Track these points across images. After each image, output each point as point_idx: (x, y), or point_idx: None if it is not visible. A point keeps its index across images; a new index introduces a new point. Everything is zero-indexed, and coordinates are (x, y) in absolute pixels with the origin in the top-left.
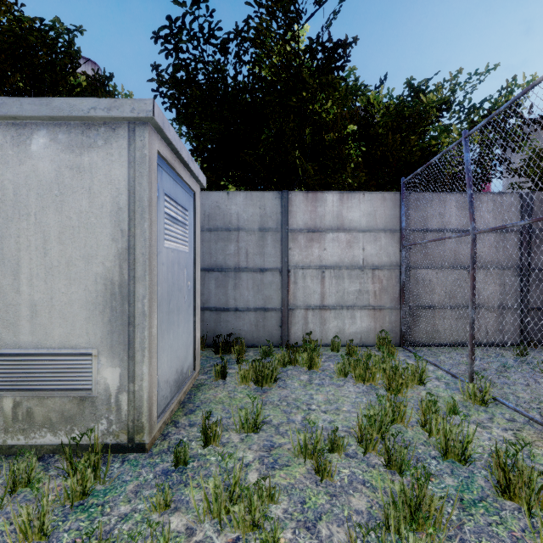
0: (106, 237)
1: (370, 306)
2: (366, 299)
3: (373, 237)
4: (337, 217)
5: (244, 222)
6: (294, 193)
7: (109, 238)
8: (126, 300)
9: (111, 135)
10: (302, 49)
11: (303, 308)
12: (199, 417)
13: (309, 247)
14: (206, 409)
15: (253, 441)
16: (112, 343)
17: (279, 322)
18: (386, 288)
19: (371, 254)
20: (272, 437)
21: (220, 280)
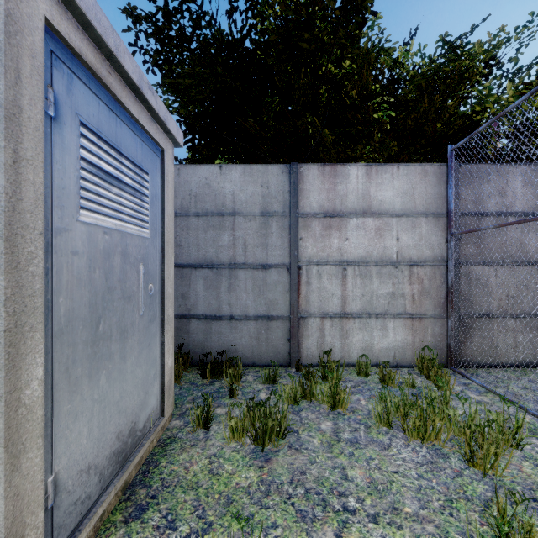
0: None
1: (406, 314)
2: (401, 304)
3: (411, 223)
4: (362, 197)
5: (242, 205)
6: (307, 167)
7: None
8: None
9: None
10: None
11: (318, 316)
12: (149, 531)
13: (326, 236)
14: (166, 505)
15: None
16: None
17: (287, 335)
18: (428, 291)
19: (407, 246)
20: None
21: (210, 279)
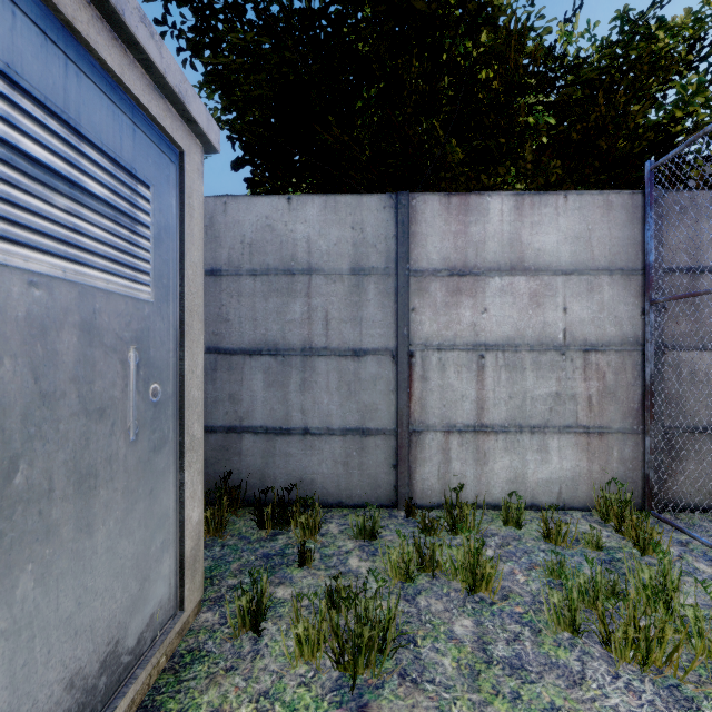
0: None
1: (579, 427)
2: (570, 411)
3: (586, 284)
4: (510, 245)
5: (322, 257)
6: (422, 198)
7: None
8: None
9: None
10: None
11: (440, 429)
12: None
13: (452, 306)
14: None
15: None
16: None
17: (391, 458)
18: (613, 391)
19: (581, 321)
20: None
21: (273, 372)
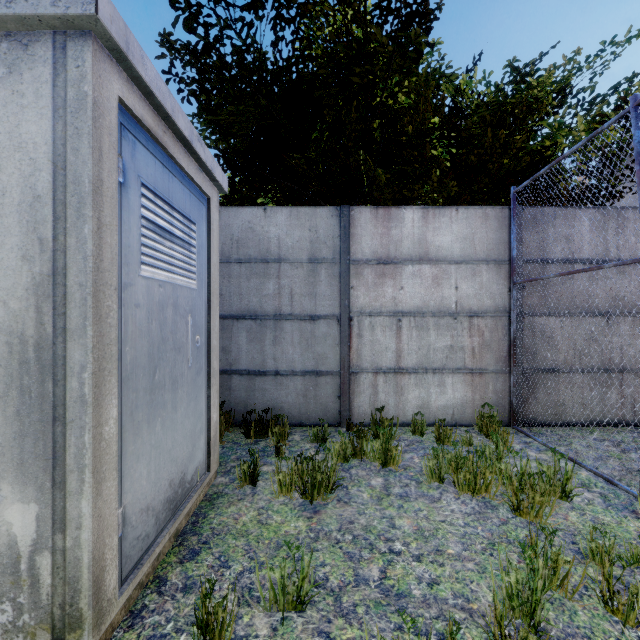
0: (11, 252)
1: (466, 369)
2: (460, 358)
3: (471, 270)
4: (419, 243)
5: (288, 250)
6: (359, 209)
7: (15, 255)
8: (49, 374)
9: (20, 56)
10: (368, 11)
11: (371, 371)
12: (204, 569)
13: (379, 285)
14: (218, 549)
15: (293, 635)
16: (22, 456)
17: (337, 391)
18: (489, 344)
19: (467, 296)
20: (330, 623)
21: (253, 332)
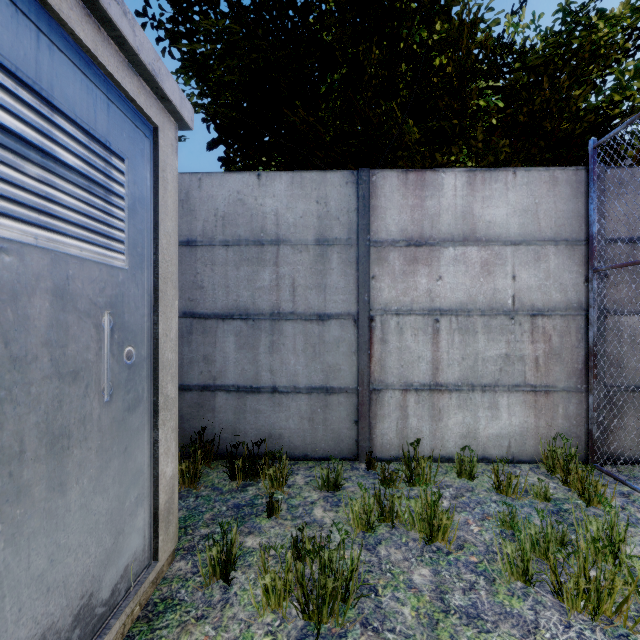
0: None
1: (527, 386)
2: (518, 371)
3: (533, 253)
4: (463, 217)
5: (289, 229)
6: (382, 174)
7: None
8: None
9: None
10: None
11: (398, 388)
12: None
13: (409, 274)
14: None
15: None
16: None
17: (353, 415)
18: (558, 352)
19: (528, 287)
20: None
21: (244, 335)
